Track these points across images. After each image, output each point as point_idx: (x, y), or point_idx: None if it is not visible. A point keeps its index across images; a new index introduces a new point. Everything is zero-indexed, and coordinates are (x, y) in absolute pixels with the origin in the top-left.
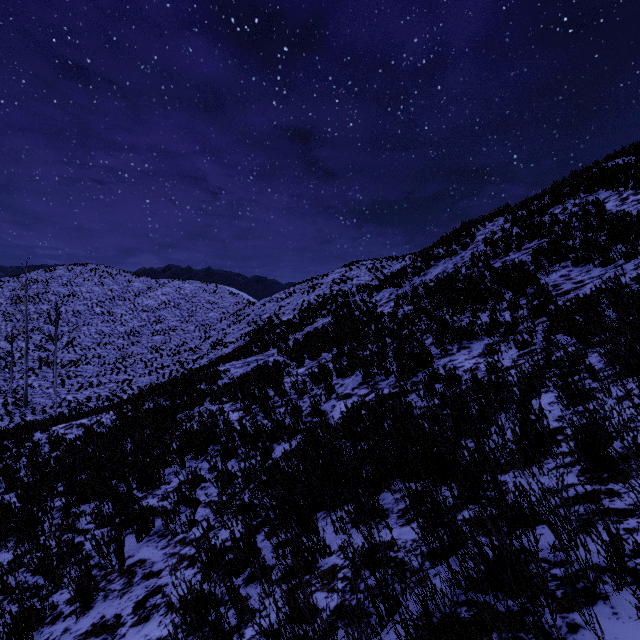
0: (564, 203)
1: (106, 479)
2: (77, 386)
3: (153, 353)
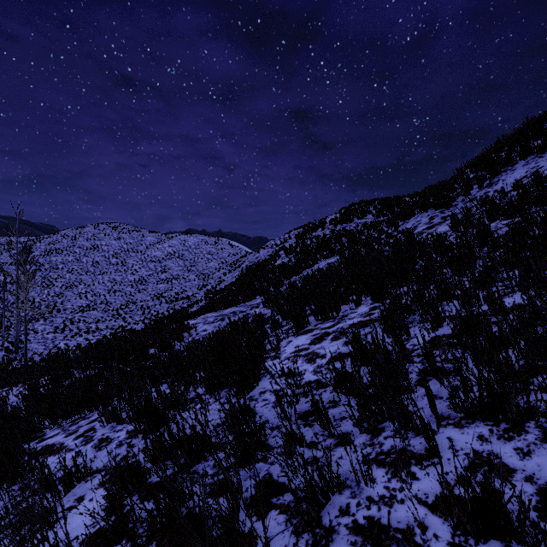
0: None
1: None
2: (75, 332)
3: (154, 300)
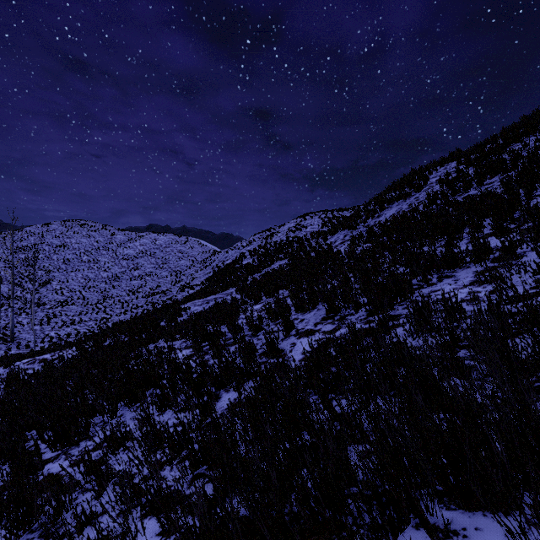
0: (522, 141)
1: (20, 430)
2: (61, 323)
3: (130, 295)
